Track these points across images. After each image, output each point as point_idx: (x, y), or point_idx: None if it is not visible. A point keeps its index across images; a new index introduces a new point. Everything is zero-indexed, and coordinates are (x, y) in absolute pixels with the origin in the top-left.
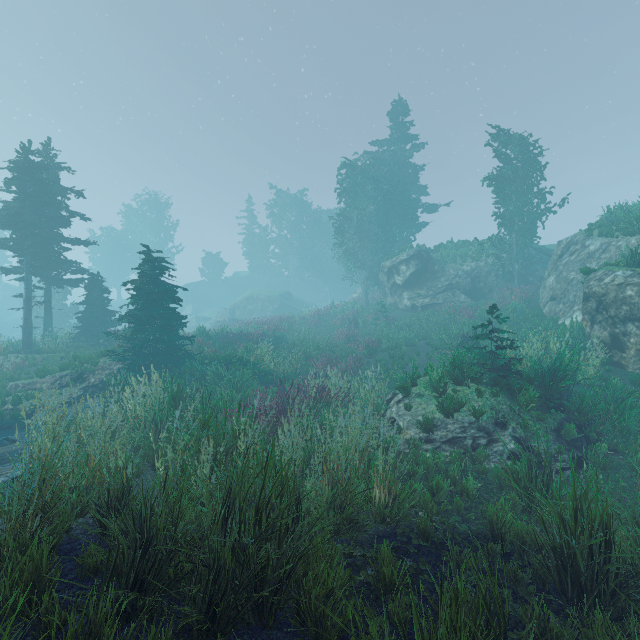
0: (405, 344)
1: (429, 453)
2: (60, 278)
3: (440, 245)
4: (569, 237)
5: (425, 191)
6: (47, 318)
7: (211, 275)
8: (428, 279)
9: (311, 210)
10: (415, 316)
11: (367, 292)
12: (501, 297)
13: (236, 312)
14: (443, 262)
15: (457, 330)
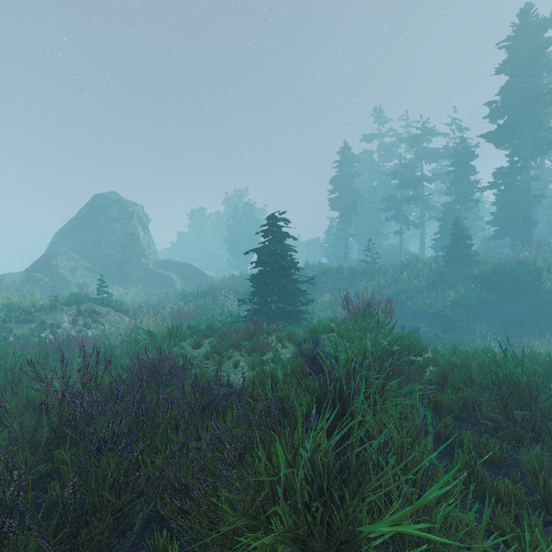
0: None
1: None
2: None
3: None
4: None
5: None
6: None
7: None
8: None
9: None
10: None
11: None
12: None
13: None
14: None
15: None
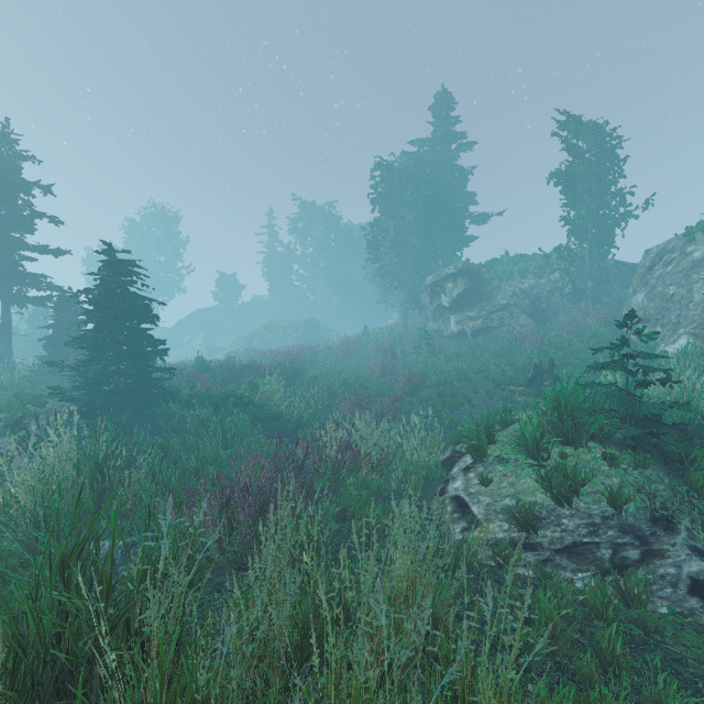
0: (456, 378)
1: (531, 570)
2: (22, 295)
3: (493, 260)
4: (661, 244)
5: (473, 199)
6: (4, 345)
7: (226, 299)
8: (480, 300)
9: (340, 225)
10: (467, 344)
11: (406, 317)
12: (571, 321)
13: (253, 341)
14: (498, 280)
15: (525, 360)
